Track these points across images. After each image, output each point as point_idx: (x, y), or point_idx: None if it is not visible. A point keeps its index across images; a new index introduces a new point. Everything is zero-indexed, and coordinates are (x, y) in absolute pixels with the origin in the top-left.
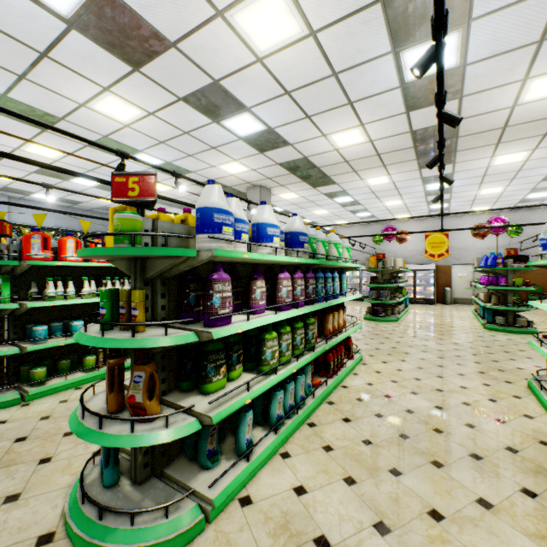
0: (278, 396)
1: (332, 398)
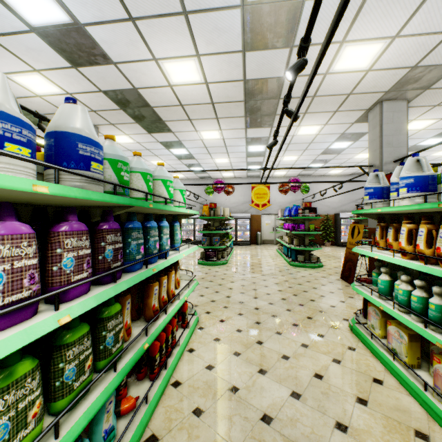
0: None
1: (155, 425)
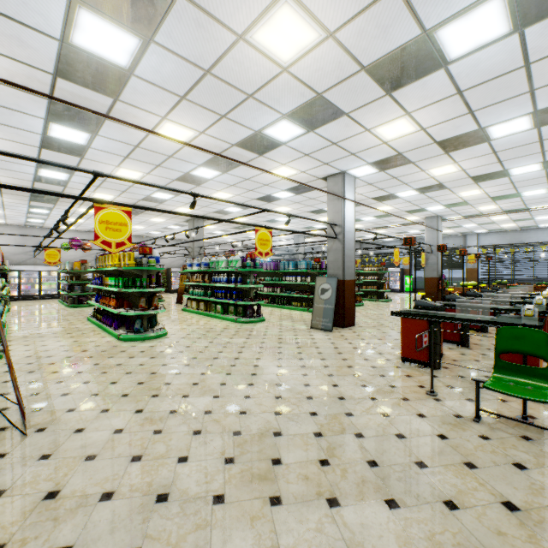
0: None
1: None
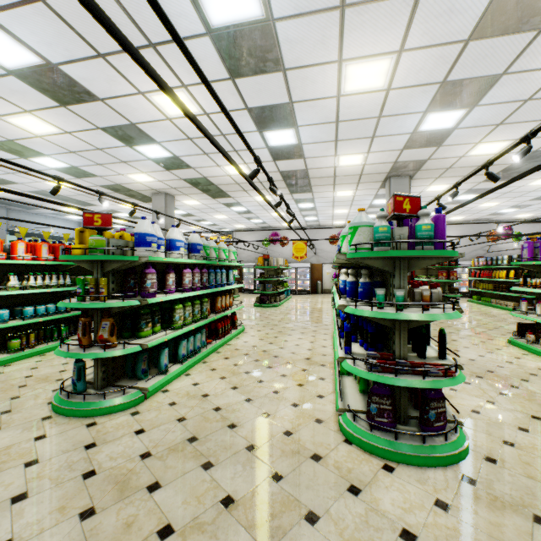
0: (183, 343)
1: (219, 350)
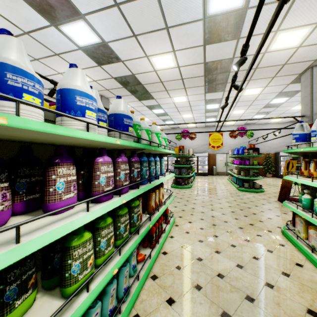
0: (92, 314)
1: (155, 270)
